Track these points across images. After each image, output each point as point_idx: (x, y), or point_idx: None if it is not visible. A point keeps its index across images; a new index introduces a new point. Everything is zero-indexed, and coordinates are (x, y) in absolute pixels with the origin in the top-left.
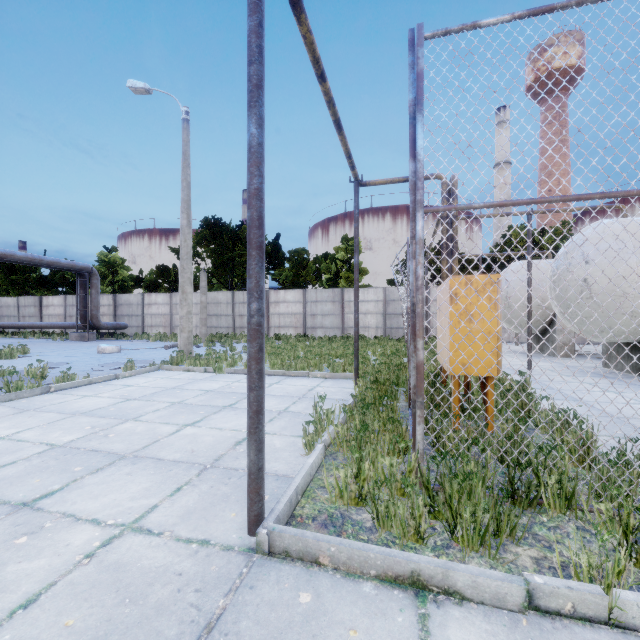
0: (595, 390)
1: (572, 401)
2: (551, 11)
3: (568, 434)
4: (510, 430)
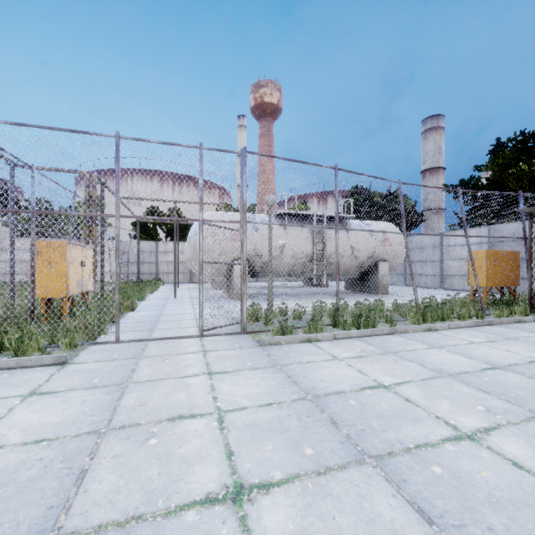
0: (186, 305)
1: (157, 310)
2: (27, 126)
3: (76, 320)
4: (6, 318)
